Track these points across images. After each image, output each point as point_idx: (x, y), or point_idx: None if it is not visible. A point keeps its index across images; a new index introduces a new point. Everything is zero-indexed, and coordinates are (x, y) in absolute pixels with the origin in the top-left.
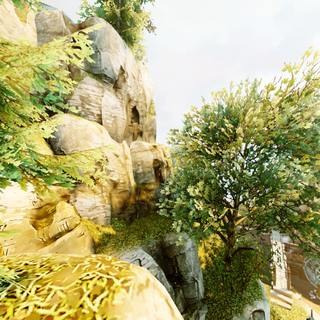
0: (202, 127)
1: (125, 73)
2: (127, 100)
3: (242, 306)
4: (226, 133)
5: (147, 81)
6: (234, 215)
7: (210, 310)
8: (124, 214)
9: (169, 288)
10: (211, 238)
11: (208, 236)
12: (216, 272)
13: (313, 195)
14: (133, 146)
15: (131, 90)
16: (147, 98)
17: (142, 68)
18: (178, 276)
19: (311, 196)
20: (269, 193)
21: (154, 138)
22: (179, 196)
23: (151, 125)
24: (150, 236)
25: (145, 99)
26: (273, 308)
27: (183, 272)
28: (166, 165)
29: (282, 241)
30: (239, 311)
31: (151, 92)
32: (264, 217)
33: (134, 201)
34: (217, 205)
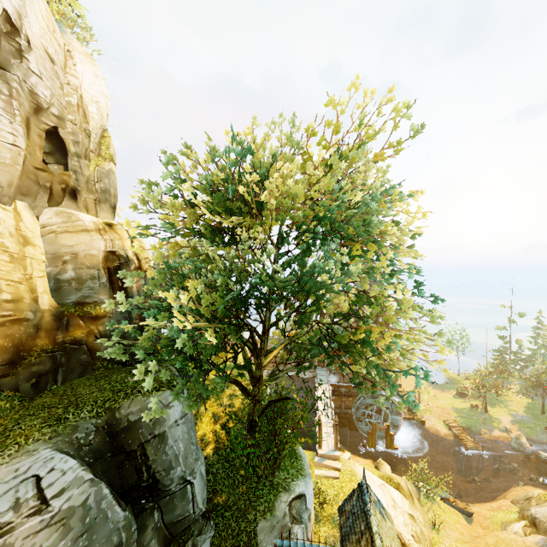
0: (202, 178)
1: (21, 37)
2: (31, 106)
3: (273, 499)
4: (247, 198)
5: (92, 83)
6: (263, 348)
7: (220, 527)
8: (14, 377)
9: (121, 519)
10: (226, 397)
11: (221, 394)
12: (234, 454)
13: (366, 300)
14: (51, 218)
15: (41, 84)
16: (92, 120)
17: (77, 50)
18: (149, 485)
19: (363, 302)
20: (312, 307)
21: (110, 210)
22: (157, 320)
23: (103, 181)
24: (82, 413)
25: (87, 120)
26: (318, 484)
27: (162, 472)
28: (137, 266)
29: (330, 383)
30: (269, 509)
31: (103, 111)
32: (307, 347)
33: (52, 344)
34: (235, 334)
